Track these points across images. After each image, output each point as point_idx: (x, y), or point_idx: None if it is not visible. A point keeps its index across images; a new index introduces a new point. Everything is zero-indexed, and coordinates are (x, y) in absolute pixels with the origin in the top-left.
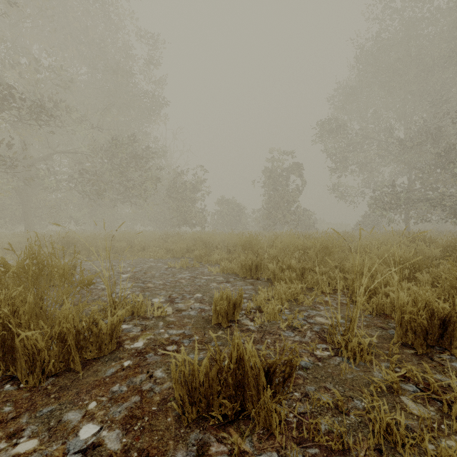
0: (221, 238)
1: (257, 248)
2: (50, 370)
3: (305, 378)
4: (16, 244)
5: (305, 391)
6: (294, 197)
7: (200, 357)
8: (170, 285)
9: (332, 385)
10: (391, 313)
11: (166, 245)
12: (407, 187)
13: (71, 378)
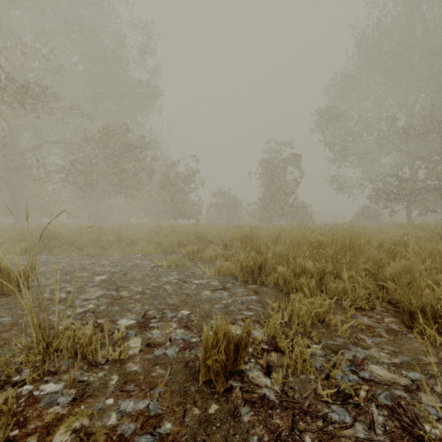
0: (217, 231)
1: (259, 244)
2: None
3: None
4: None
5: None
6: (292, 188)
7: None
8: (149, 295)
9: None
10: None
11: (157, 239)
12: (410, 178)
13: None
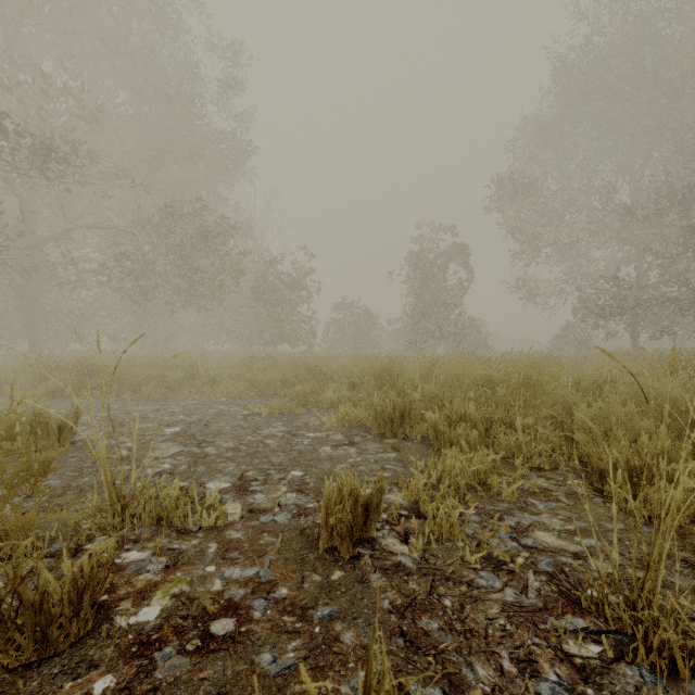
0: (340, 364)
1: (402, 381)
2: None
3: None
4: (4, 373)
5: None
6: (455, 298)
7: (286, 662)
8: (246, 452)
9: None
10: (688, 522)
11: (250, 374)
12: (636, 281)
13: None
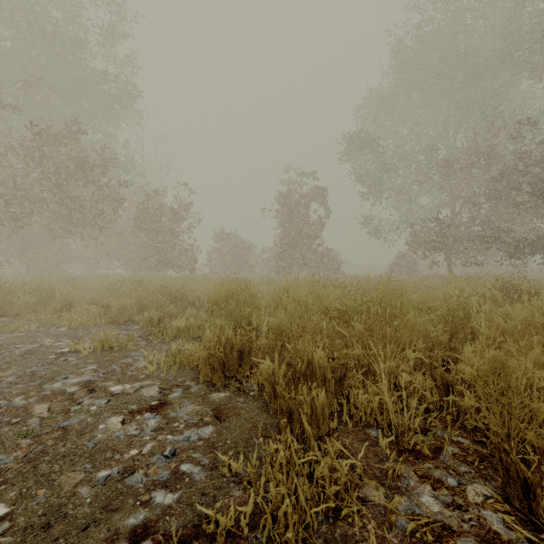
0: (207, 287)
1: (247, 310)
2: None
3: None
4: None
5: None
6: (315, 231)
7: None
8: None
9: None
10: None
11: (107, 300)
12: (451, 221)
13: None
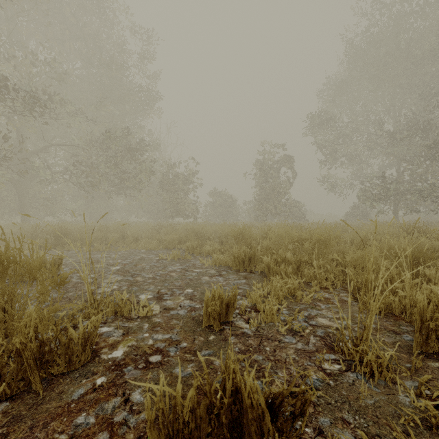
0: (213, 229)
1: (250, 239)
2: (4, 393)
3: (315, 405)
4: (9, 235)
5: (318, 426)
6: (285, 189)
7: (187, 372)
8: (159, 279)
9: (351, 416)
10: (400, 313)
11: (159, 236)
12: (396, 179)
13: (28, 402)
